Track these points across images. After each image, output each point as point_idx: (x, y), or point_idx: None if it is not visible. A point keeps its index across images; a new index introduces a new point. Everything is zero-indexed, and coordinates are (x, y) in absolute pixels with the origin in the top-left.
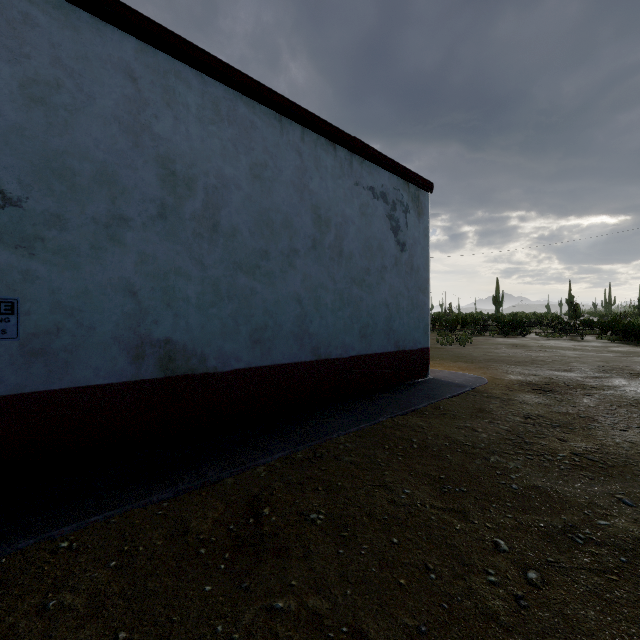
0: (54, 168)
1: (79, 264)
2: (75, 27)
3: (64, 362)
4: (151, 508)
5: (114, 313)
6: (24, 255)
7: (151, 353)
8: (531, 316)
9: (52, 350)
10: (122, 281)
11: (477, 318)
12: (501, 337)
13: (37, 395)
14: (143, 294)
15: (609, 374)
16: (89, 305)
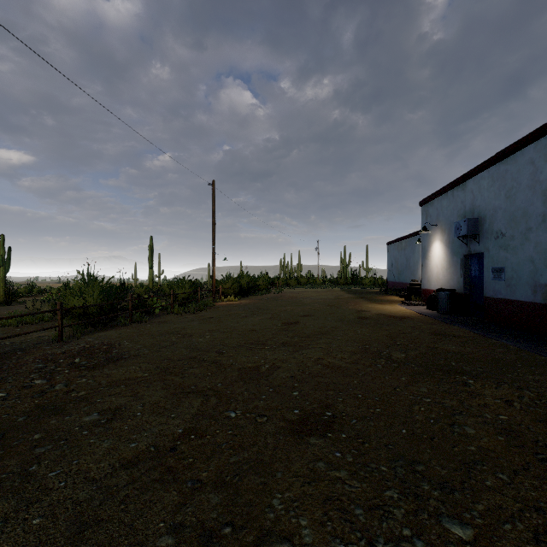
0: (511, 218)
1: (517, 252)
2: (516, 161)
3: (514, 290)
4: (469, 332)
5: (526, 271)
6: (505, 252)
7: (539, 290)
8: None
9: (511, 285)
10: (529, 257)
11: None
12: None
13: (508, 300)
14: (536, 262)
15: None
16: (520, 268)
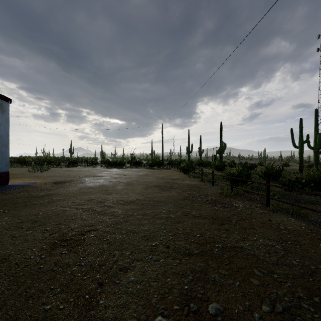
0: None
1: None
2: None
3: None
4: None
5: None
6: None
7: None
8: (85, 158)
9: None
10: None
11: (58, 159)
12: (66, 167)
13: None
14: None
15: (86, 177)
16: None
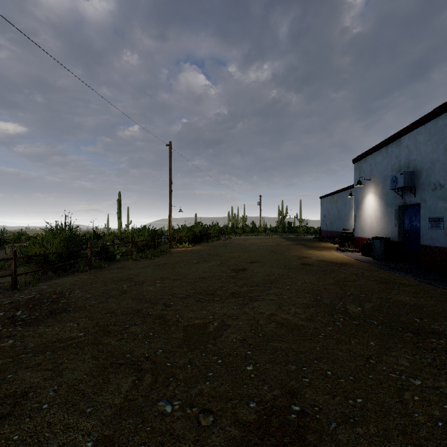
0: None
1: None
2: None
3: None
4: (412, 279)
5: None
6: (444, 202)
7: None
8: None
9: None
10: None
11: None
12: None
13: None
14: None
15: None
16: None
